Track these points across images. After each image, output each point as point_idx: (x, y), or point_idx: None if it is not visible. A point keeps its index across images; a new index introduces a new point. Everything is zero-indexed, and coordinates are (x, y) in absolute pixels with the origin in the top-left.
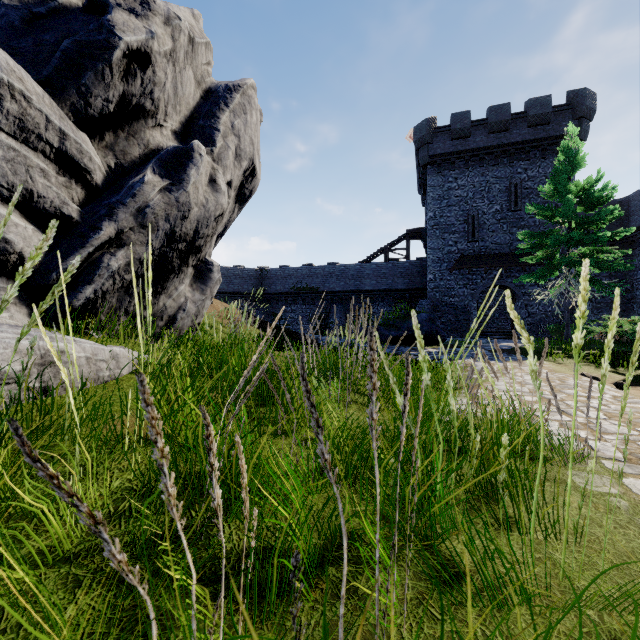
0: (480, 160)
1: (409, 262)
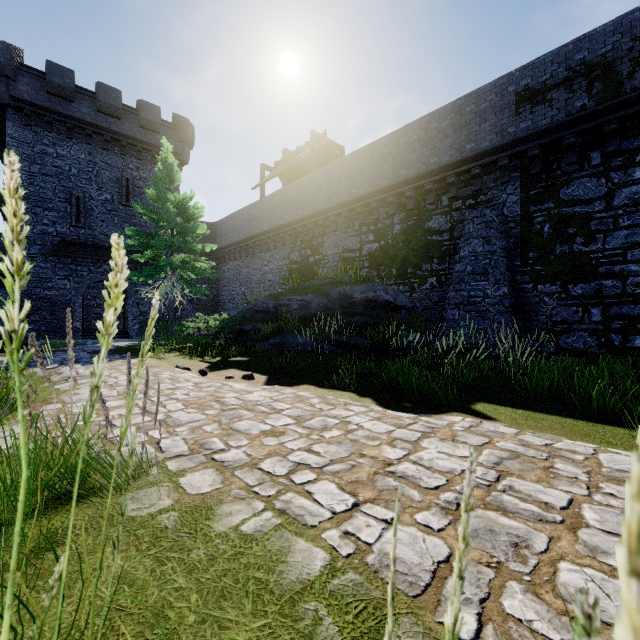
0: (87, 136)
1: None
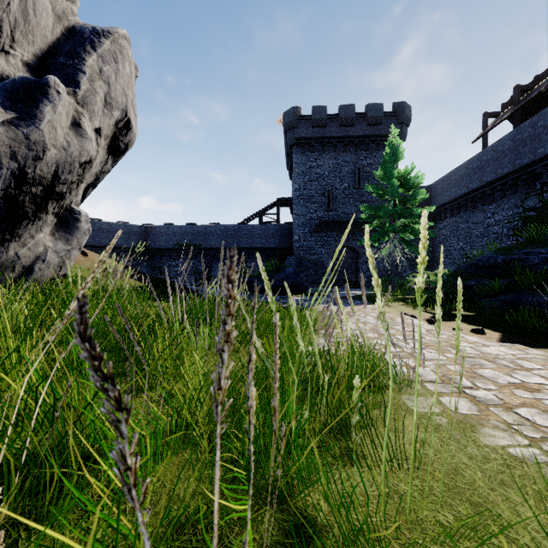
0: (334, 146)
1: (279, 225)
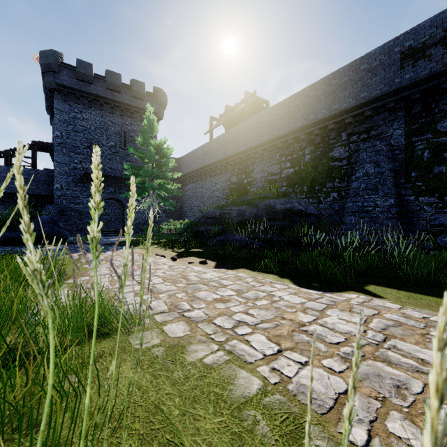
0: (100, 105)
1: (36, 170)
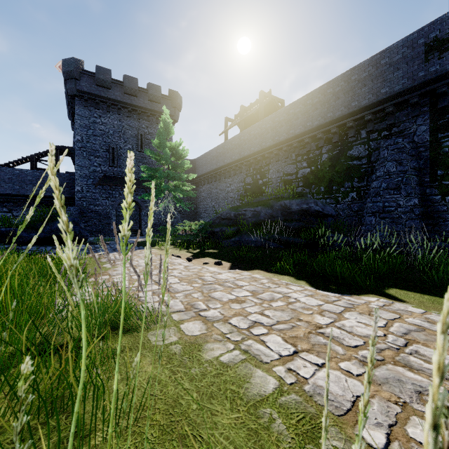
0: (118, 109)
1: (58, 174)
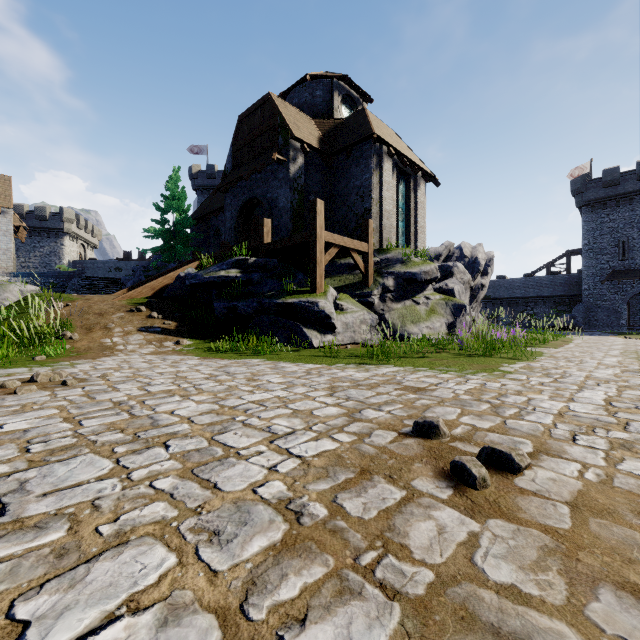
0: (629, 200)
1: (568, 275)
